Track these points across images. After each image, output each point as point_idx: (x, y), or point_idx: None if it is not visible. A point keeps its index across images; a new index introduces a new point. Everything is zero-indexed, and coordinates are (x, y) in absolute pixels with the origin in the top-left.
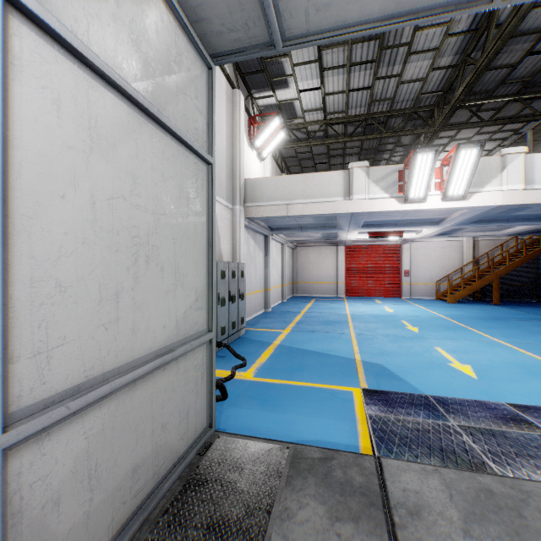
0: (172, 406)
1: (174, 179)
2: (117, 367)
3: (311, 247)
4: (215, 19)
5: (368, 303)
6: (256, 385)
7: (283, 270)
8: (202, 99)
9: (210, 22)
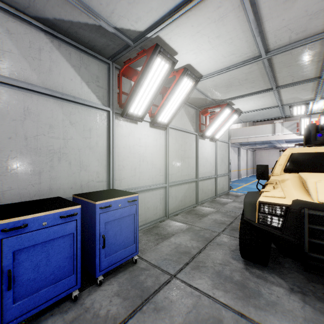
0: (224, 182)
1: (224, 148)
2: (220, 174)
3: (264, 150)
4: None
5: None
6: (236, 191)
7: (247, 162)
8: (227, 132)
9: None
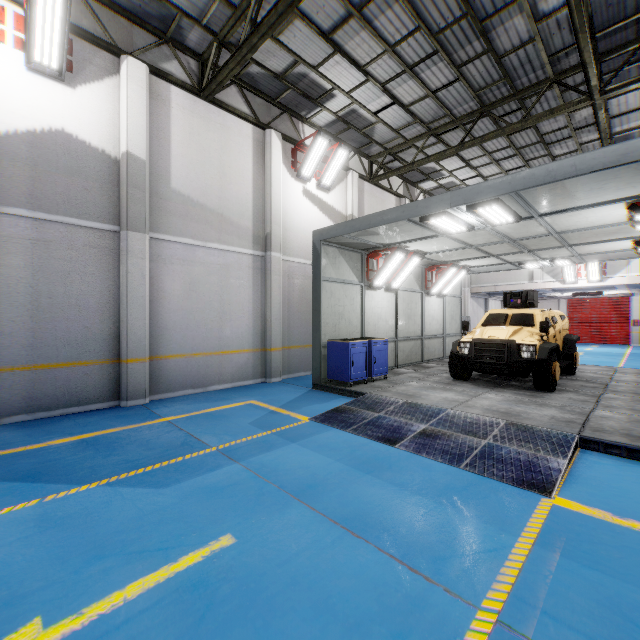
0: None
1: (455, 304)
2: (450, 333)
3: None
4: None
5: (578, 346)
6: None
7: None
8: (459, 285)
9: None
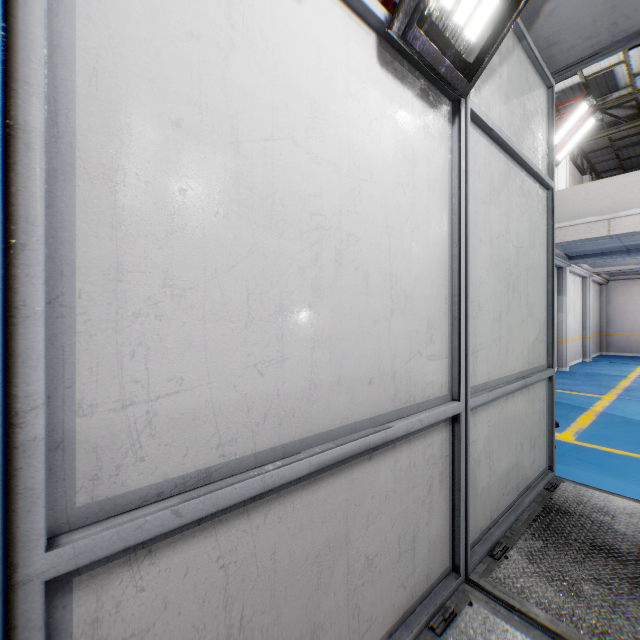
0: (525, 430)
1: (526, 212)
2: (500, 378)
3: (637, 280)
4: (570, 36)
5: None
6: (583, 449)
7: (585, 316)
8: (543, 123)
9: (562, 42)
